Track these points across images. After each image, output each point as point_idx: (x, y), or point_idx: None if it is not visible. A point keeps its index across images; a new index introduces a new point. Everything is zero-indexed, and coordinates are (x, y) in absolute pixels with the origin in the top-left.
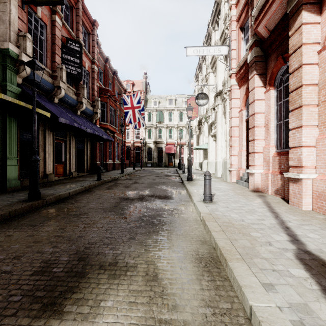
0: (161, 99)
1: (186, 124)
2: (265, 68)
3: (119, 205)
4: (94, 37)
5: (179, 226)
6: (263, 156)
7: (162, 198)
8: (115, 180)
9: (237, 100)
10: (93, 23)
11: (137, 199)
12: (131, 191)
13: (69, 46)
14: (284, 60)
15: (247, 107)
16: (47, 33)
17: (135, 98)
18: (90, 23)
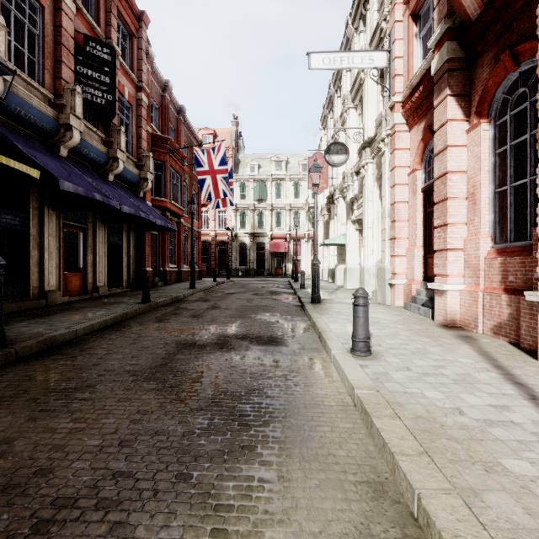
0: (262, 161)
1: (305, 204)
2: (467, 83)
3: (172, 360)
4: (142, 43)
5: (306, 426)
6: (463, 257)
7: (265, 342)
8: (178, 302)
9: (404, 152)
10: (139, 16)
11: (213, 347)
12: (203, 326)
13: (90, 50)
14: (516, 60)
15: (426, 165)
16: (45, 22)
17: (216, 154)
18: (134, 17)
